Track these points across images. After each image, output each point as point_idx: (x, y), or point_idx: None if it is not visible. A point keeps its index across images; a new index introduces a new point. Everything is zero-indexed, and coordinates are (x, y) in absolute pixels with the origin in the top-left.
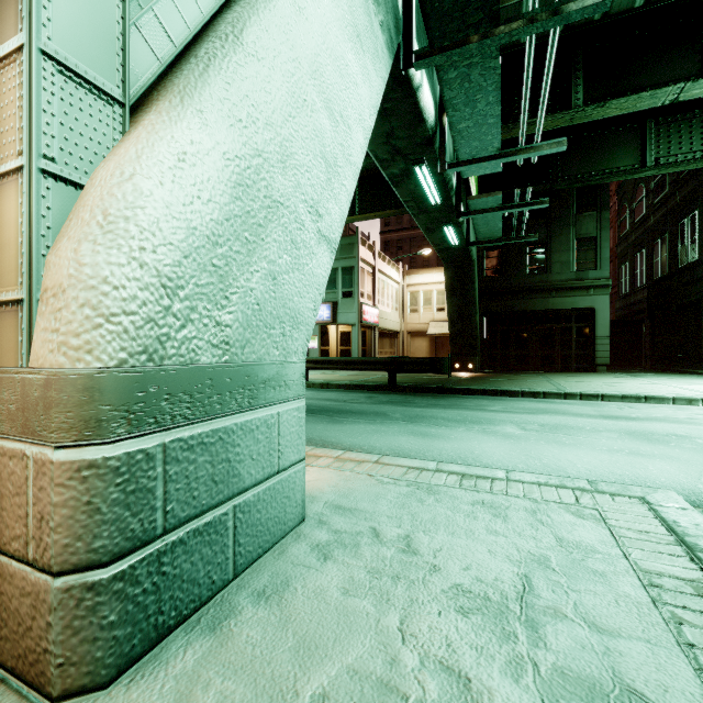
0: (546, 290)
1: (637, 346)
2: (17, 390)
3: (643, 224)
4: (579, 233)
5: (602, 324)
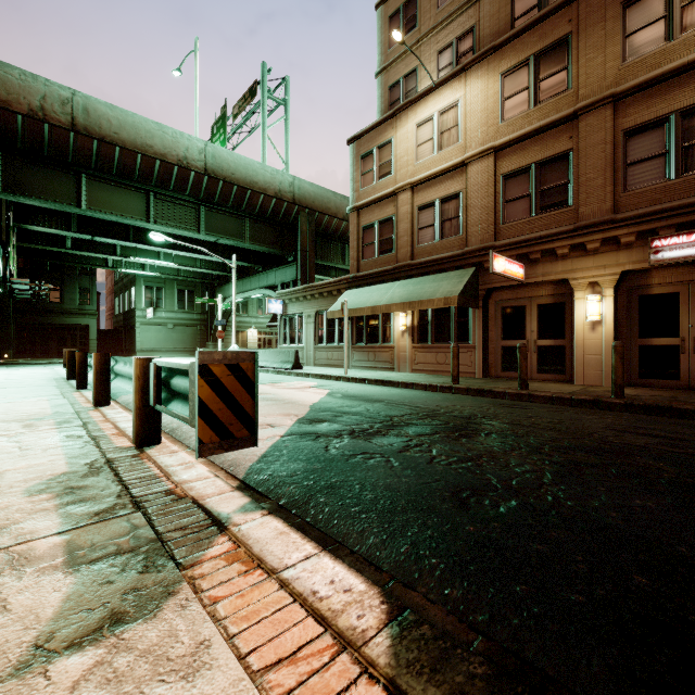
0: (61, 313)
1: (122, 344)
2: None
3: (123, 280)
4: (81, 285)
5: (93, 333)
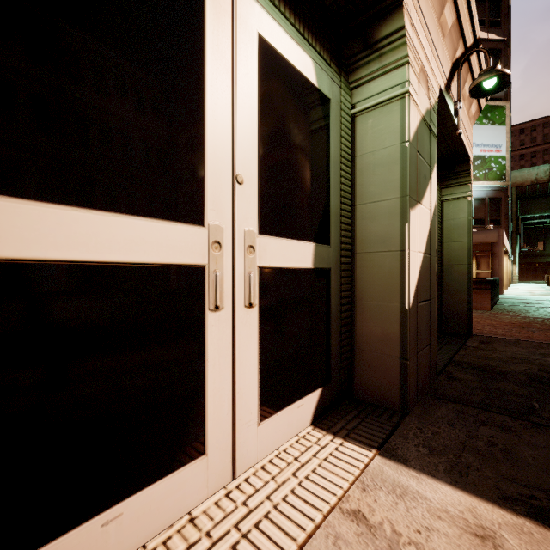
0: (543, 256)
1: None
2: (515, 276)
3: None
4: None
5: None
